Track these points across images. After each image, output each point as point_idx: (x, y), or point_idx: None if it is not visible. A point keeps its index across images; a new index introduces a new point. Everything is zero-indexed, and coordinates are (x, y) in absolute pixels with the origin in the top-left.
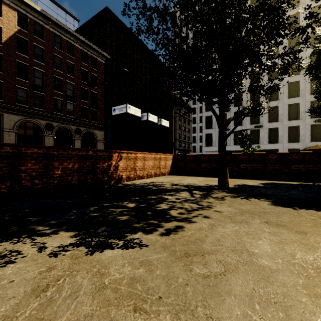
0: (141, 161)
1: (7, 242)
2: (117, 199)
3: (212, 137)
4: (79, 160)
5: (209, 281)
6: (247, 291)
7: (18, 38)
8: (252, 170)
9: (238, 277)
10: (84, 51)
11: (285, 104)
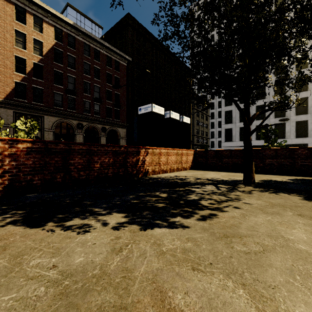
0: (165, 156)
1: (77, 218)
2: (149, 190)
3: (232, 132)
4: (113, 155)
5: (251, 256)
6: (287, 266)
7: (55, 50)
8: (278, 165)
9: (277, 255)
10: (109, 56)
11: None
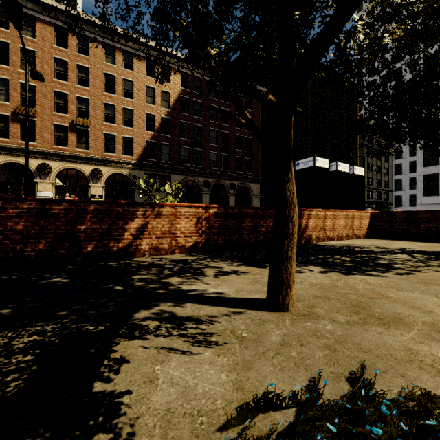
0: (331, 220)
1: None
2: (326, 254)
3: (439, 180)
4: None
5: None
6: None
7: (181, 98)
8: None
9: None
10: None
11: None
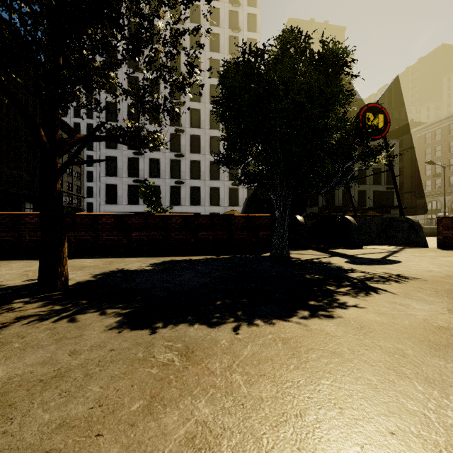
0: None
1: None
2: None
3: (118, 190)
4: None
5: None
6: None
7: None
8: (149, 241)
9: None
10: None
11: (207, 160)
